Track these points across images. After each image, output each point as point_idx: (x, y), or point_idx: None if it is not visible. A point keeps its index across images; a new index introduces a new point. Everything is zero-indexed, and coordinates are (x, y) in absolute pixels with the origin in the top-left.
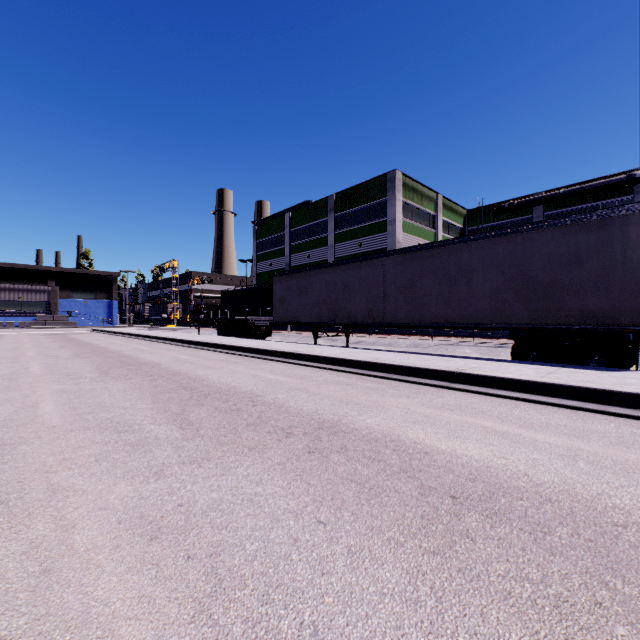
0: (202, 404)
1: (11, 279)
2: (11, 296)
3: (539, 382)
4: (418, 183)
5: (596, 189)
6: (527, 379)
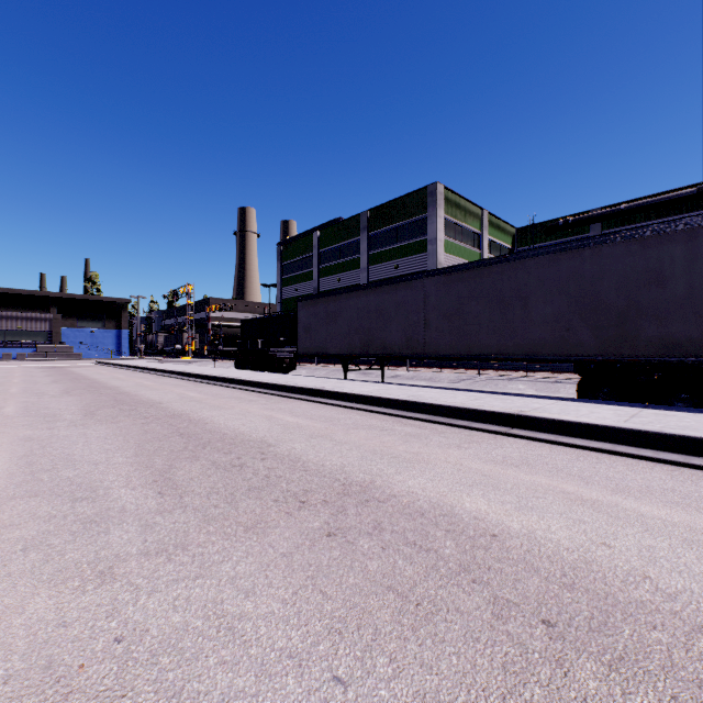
0: (197, 457)
1: (9, 306)
2: (8, 325)
3: (625, 428)
4: (462, 198)
5: (662, 204)
6: (609, 424)
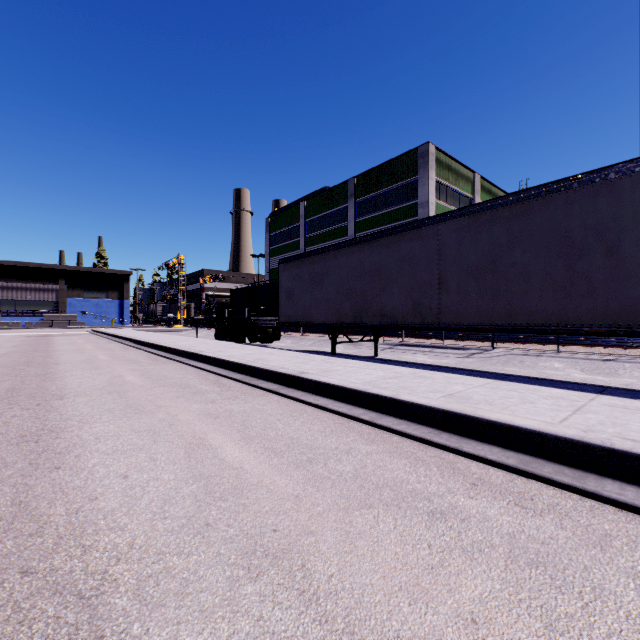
0: None
1: (21, 278)
2: (18, 295)
3: None
4: (453, 160)
5: None
6: None
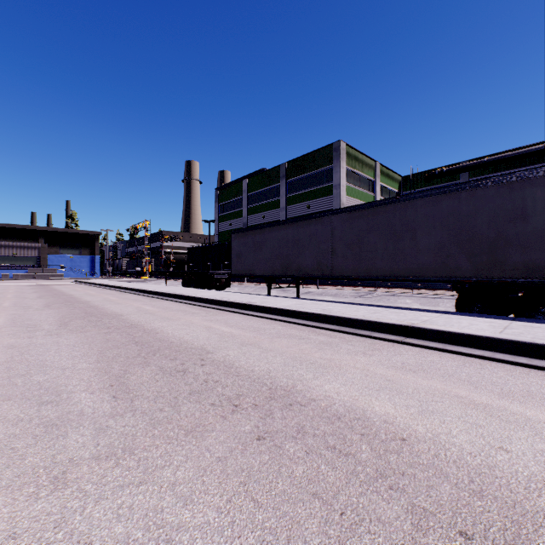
0: (148, 363)
1: (7, 237)
2: (6, 252)
3: (502, 339)
4: (359, 152)
5: (517, 157)
6: (488, 335)
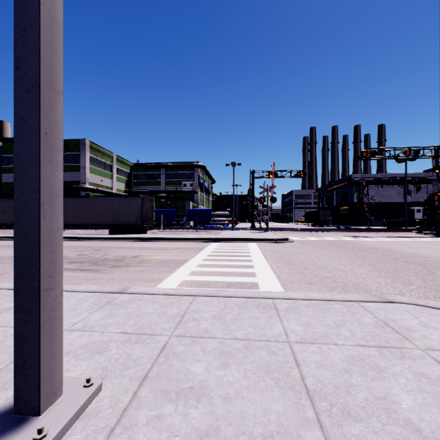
0: None
1: None
2: None
3: (96, 237)
4: (101, 147)
5: (182, 167)
6: (94, 237)
